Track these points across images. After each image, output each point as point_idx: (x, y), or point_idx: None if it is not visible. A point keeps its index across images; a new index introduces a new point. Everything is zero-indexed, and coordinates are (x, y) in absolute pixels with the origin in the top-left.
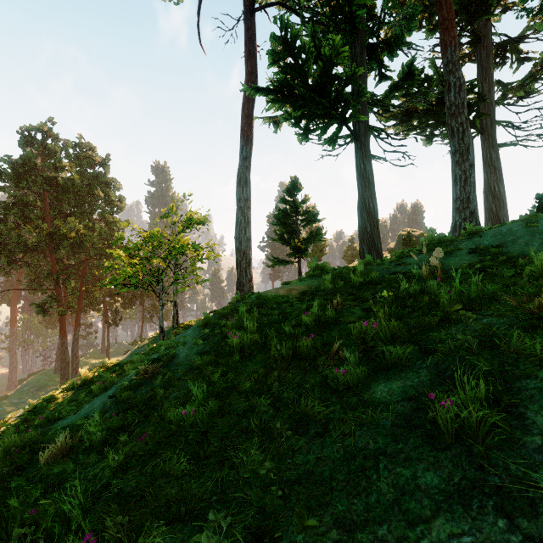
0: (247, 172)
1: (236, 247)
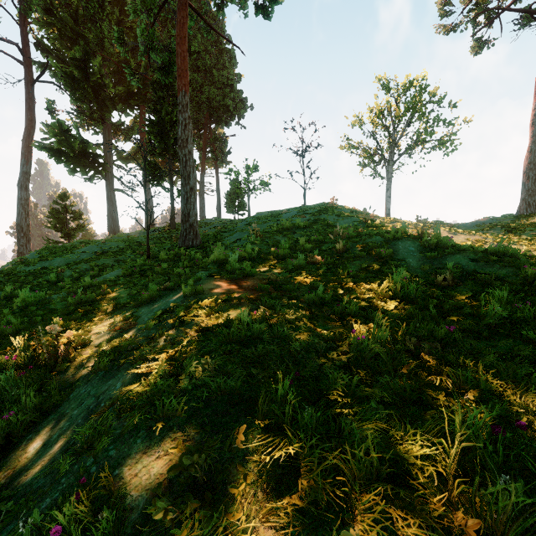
0: (27, 182)
1: (18, 229)
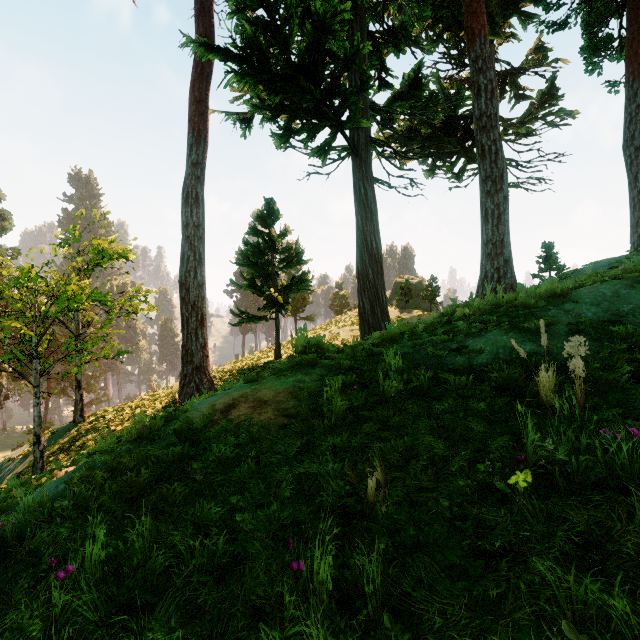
0: (198, 185)
1: (181, 296)
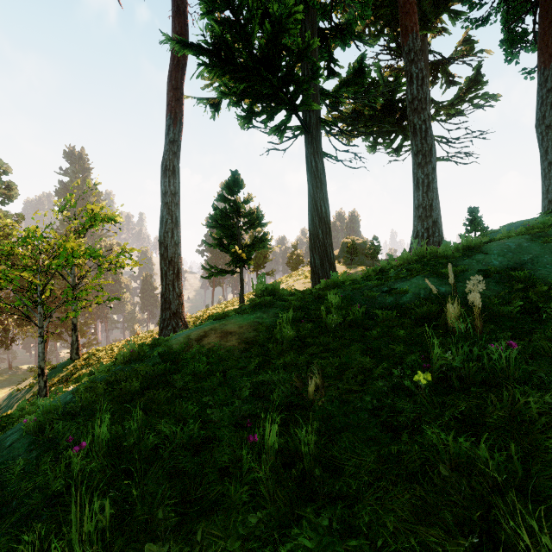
0: (175, 159)
1: (160, 253)
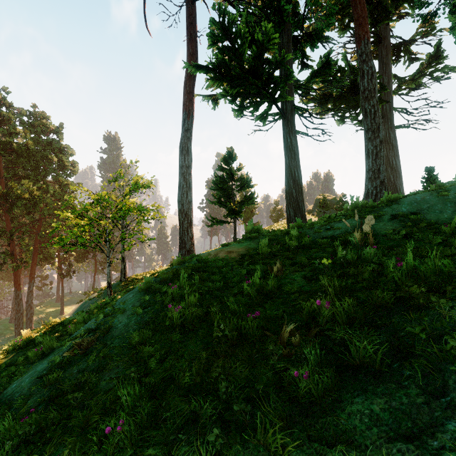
0: (188, 142)
1: (178, 209)
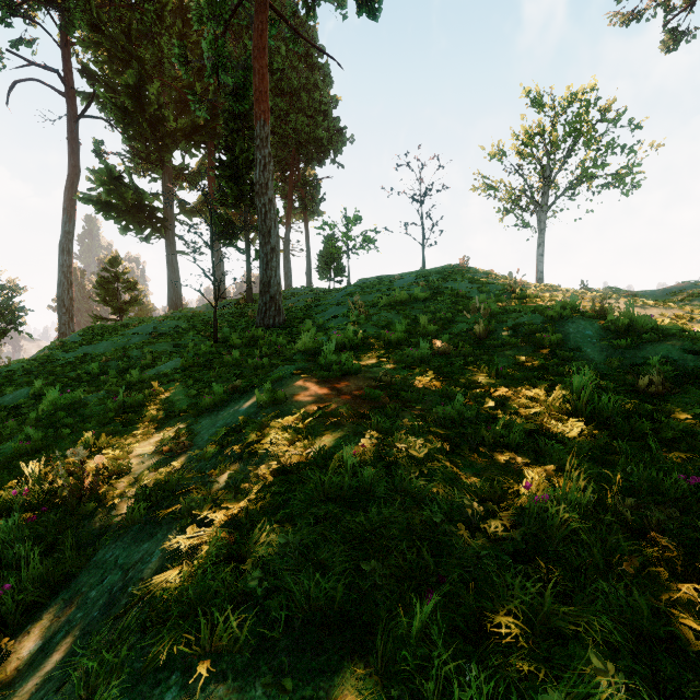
0: (70, 244)
1: (59, 304)
